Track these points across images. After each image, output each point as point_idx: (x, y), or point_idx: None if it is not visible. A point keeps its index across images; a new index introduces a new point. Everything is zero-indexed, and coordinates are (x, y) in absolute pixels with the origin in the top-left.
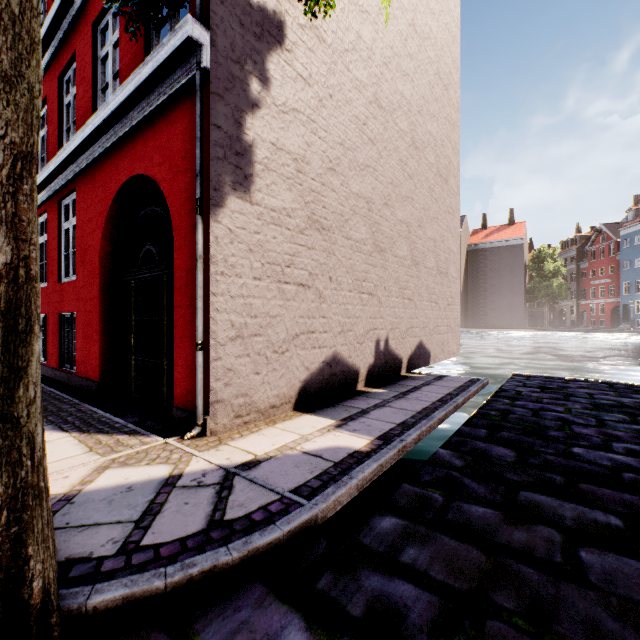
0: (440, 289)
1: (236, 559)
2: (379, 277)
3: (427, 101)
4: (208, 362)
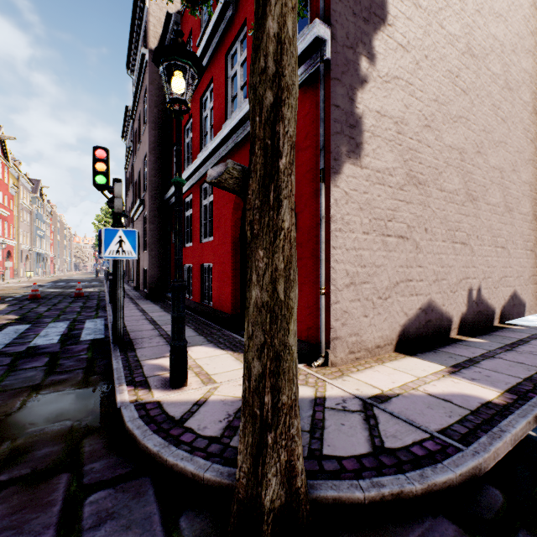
0: (536, 236)
1: (418, 490)
2: (471, 226)
3: (521, 37)
4: (329, 304)
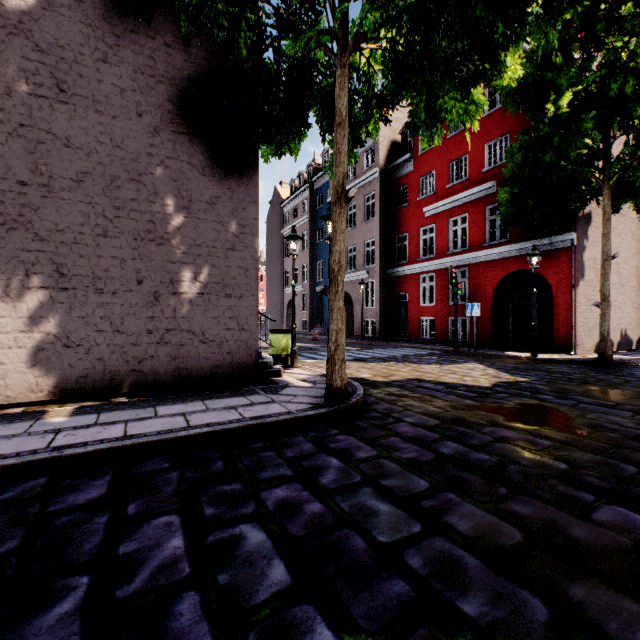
0: None
1: (626, 362)
2: (621, 299)
3: None
4: (575, 333)
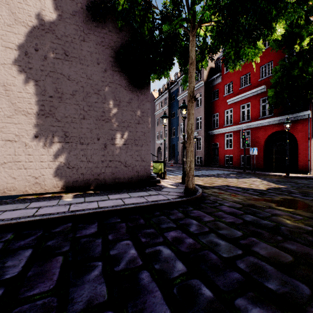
0: None
1: None
2: None
3: None
4: (310, 163)
